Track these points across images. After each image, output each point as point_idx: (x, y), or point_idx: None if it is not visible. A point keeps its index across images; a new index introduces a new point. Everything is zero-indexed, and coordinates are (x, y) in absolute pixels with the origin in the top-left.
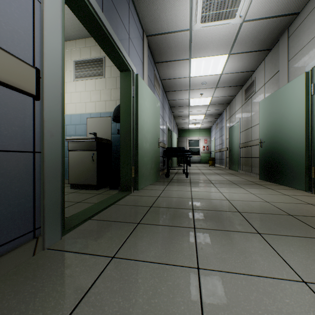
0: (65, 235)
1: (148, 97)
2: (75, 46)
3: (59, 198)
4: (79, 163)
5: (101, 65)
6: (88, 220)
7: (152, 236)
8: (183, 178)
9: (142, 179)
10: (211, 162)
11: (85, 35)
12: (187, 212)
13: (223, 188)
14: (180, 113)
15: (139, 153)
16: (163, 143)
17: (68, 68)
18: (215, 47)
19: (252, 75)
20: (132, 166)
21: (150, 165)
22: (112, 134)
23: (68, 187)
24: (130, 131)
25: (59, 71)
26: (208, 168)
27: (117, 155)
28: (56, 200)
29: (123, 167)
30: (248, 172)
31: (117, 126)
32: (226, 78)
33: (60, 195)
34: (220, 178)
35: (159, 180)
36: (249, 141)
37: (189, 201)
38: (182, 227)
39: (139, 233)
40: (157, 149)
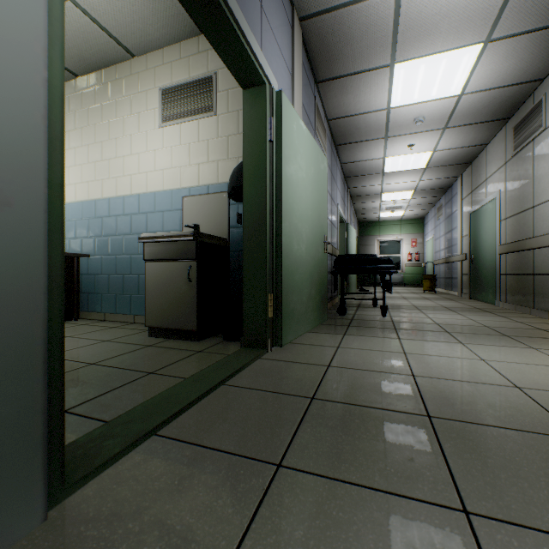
0: (66, 500)
1: (303, 145)
2: (162, 60)
3: (36, 396)
4: (165, 285)
5: (209, 91)
6: (150, 439)
7: (325, 548)
8: (377, 319)
9: (290, 321)
10: (427, 283)
11: (180, 35)
12: (415, 427)
13: (482, 347)
14: (363, 190)
15: (283, 265)
16: (332, 247)
17: (150, 103)
18: (455, 26)
19: (535, 91)
20: (269, 294)
21: (307, 290)
22: (231, 226)
23: (145, 333)
24: (263, 216)
25: (38, 10)
26: (423, 295)
27: (240, 269)
28: (23, 404)
29: (249, 295)
30: (523, 307)
31: (240, 211)
32: (471, 104)
33: (40, 388)
34: (461, 321)
35: (325, 321)
36: (526, 237)
37: (408, 384)
38: (419, 500)
39: (278, 519)
40: (322, 258)
